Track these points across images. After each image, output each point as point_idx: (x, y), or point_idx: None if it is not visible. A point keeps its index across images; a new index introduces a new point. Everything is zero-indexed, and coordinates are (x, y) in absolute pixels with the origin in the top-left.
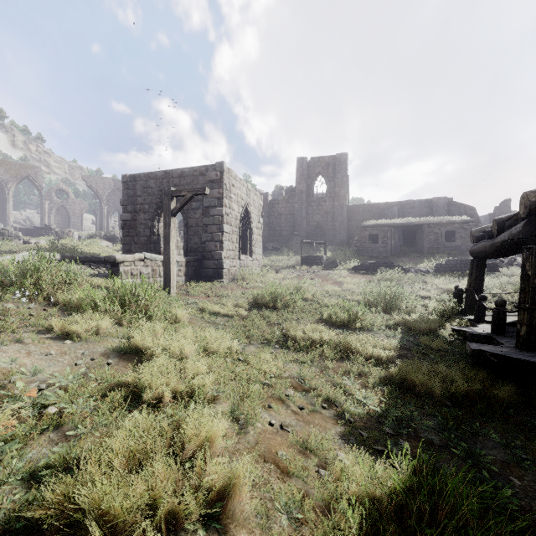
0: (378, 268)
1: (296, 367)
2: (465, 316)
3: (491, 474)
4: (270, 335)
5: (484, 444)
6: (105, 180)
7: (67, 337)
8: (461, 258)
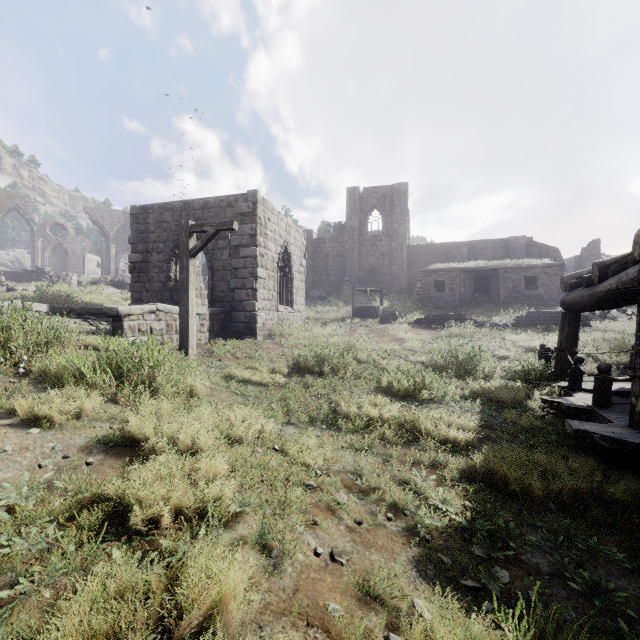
0: (445, 321)
1: (350, 456)
2: (556, 382)
3: (625, 620)
4: (315, 411)
5: (608, 569)
6: (113, 213)
7: (35, 422)
8: (543, 309)
